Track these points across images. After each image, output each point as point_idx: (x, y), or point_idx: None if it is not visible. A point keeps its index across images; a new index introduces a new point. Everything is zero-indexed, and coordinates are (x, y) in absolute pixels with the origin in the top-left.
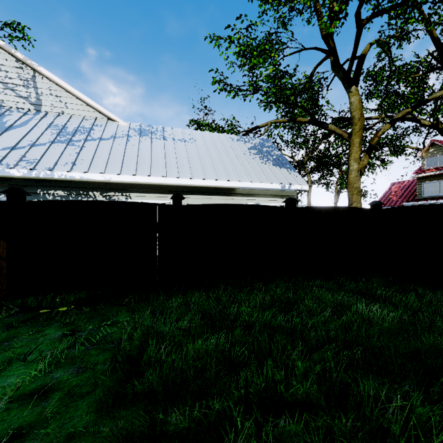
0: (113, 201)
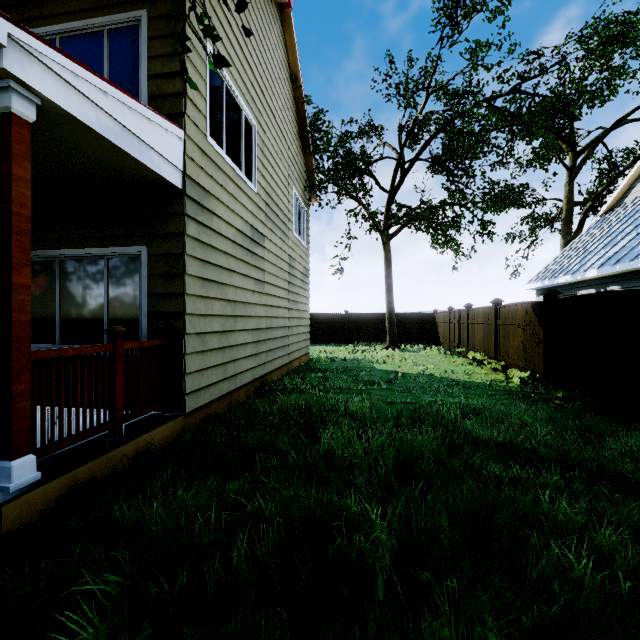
0: (602, 293)
